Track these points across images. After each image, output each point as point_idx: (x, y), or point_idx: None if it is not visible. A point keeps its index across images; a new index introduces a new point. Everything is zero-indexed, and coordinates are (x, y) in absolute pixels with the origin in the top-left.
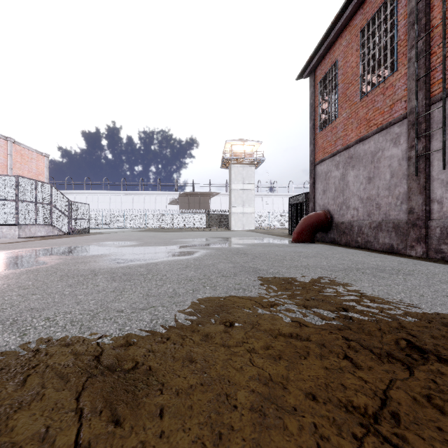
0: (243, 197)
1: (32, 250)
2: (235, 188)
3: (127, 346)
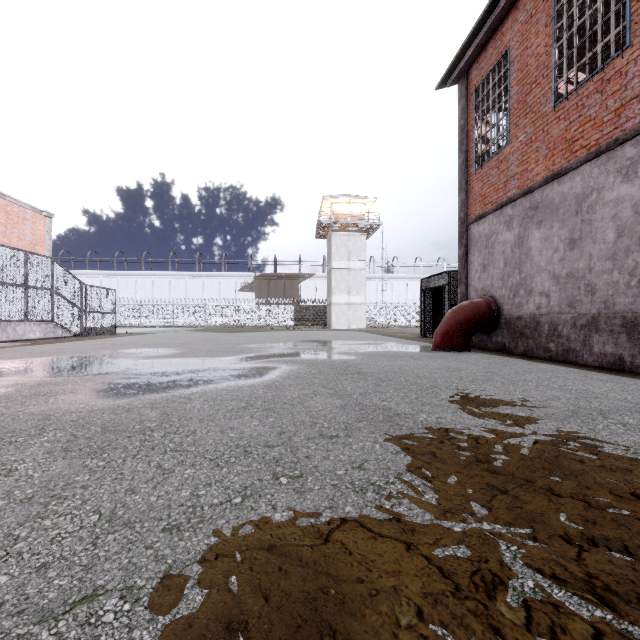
0: (348, 280)
1: None
2: (337, 267)
3: None
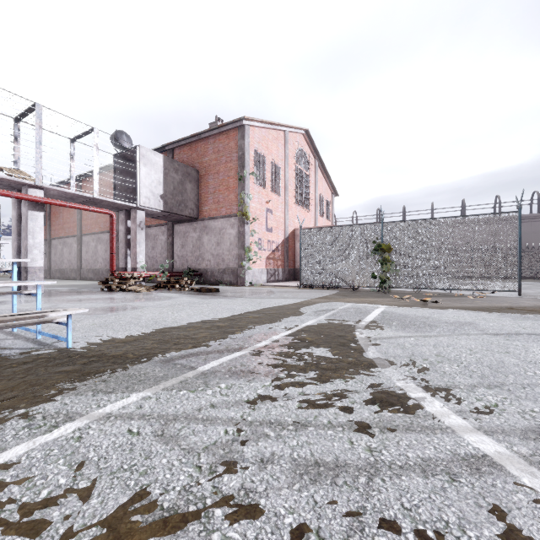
0: None
1: None
2: None
3: None
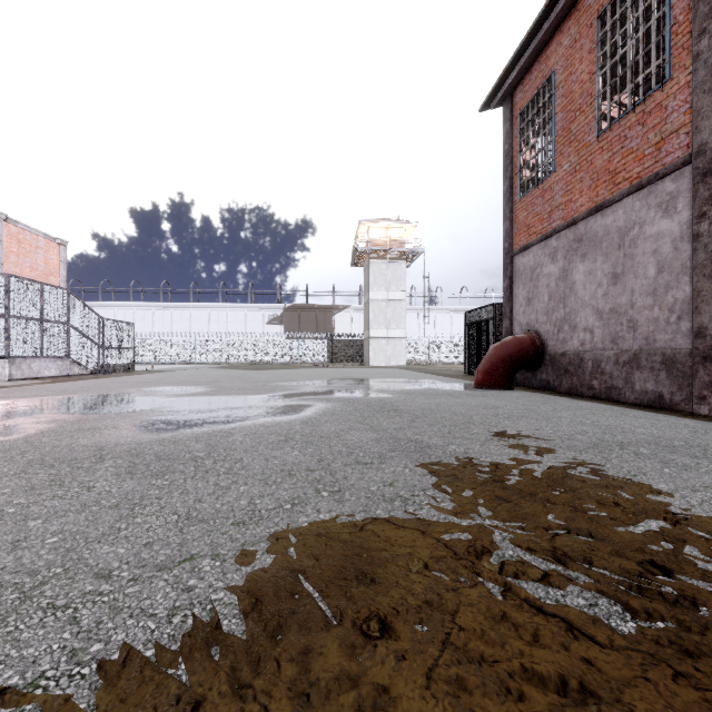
0: (387, 312)
1: (14, 404)
2: (374, 298)
3: None
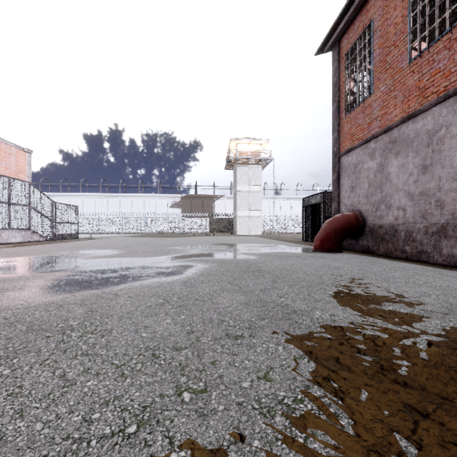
0: (249, 199)
1: None
2: (240, 190)
3: None
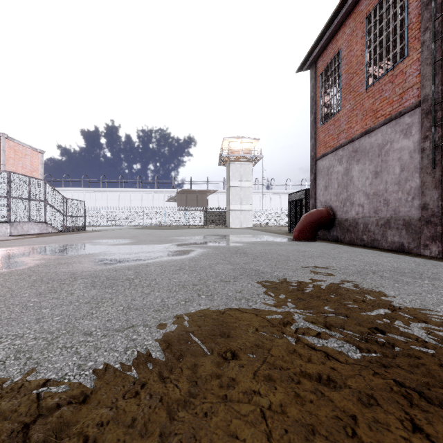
0: (240, 194)
1: (17, 249)
2: (233, 185)
3: (81, 399)
